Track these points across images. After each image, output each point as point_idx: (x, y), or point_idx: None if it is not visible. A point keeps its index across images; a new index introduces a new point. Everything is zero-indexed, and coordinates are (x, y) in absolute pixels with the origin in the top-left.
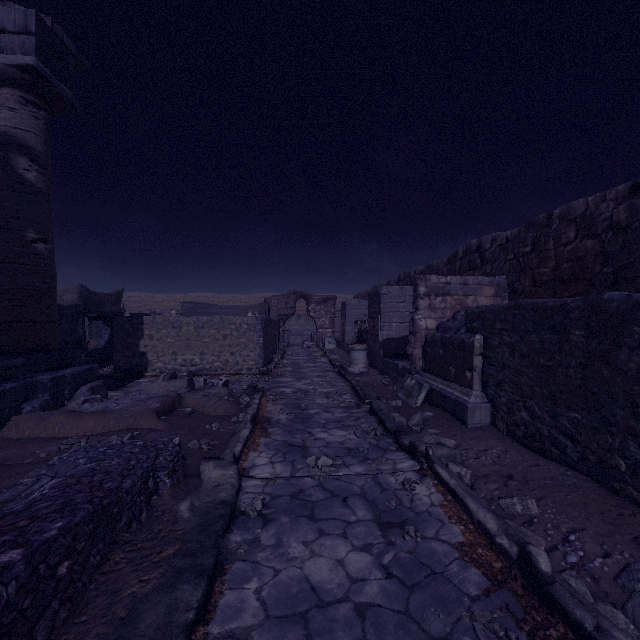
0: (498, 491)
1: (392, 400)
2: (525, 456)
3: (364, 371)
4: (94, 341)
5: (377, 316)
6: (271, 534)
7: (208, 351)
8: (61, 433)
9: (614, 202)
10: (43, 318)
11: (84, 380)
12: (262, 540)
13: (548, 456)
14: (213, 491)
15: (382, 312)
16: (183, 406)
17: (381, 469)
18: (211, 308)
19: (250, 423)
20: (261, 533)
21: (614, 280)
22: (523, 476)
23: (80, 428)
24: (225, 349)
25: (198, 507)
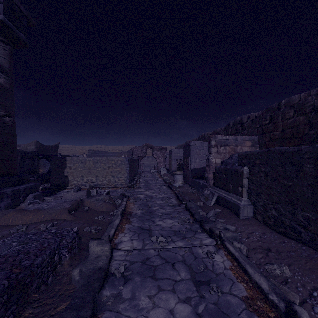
0: (263, 259)
1: (197, 202)
2: (275, 236)
3: (181, 185)
4: (42, 170)
5: (188, 157)
6: (128, 290)
7: (100, 175)
8: (13, 222)
9: (315, 96)
10: (8, 158)
11: (31, 191)
12: (123, 294)
13: (289, 236)
14: (95, 261)
15: (191, 155)
16: (84, 206)
17: (193, 244)
18: (103, 153)
19: (120, 215)
20: (122, 289)
21: (315, 137)
22: (277, 249)
23: (24, 219)
24: (109, 174)
25: (84, 272)
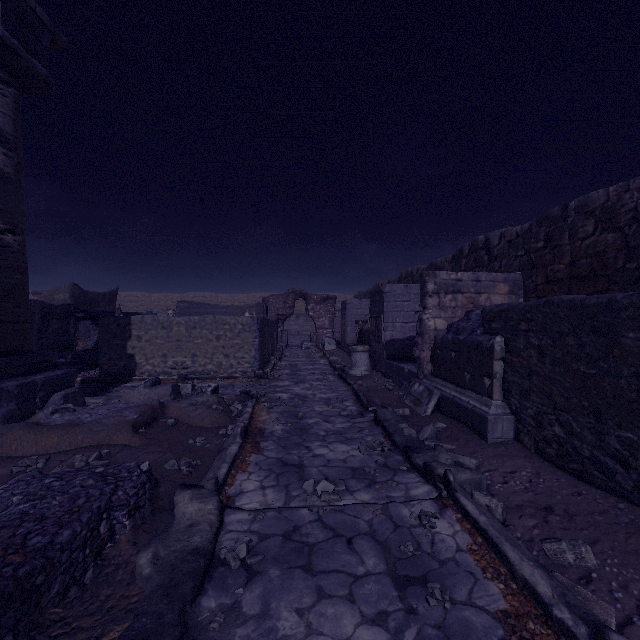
0: (538, 530)
1: (398, 408)
2: (562, 481)
3: (366, 374)
4: (82, 342)
5: (380, 316)
6: (256, 596)
7: (200, 353)
8: (19, 451)
9: (639, 192)
10: (11, 318)
11: (59, 386)
12: (244, 606)
13: (589, 481)
14: (185, 533)
15: (385, 311)
16: (166, 416)
17: (392, 497)
18: (207, 308)
19: (240, 437)
20: (243, 594)
21: (639, 276)
22: (565, 509)
23: (41, 445)
24: (218, 351)
25: (163, 558)
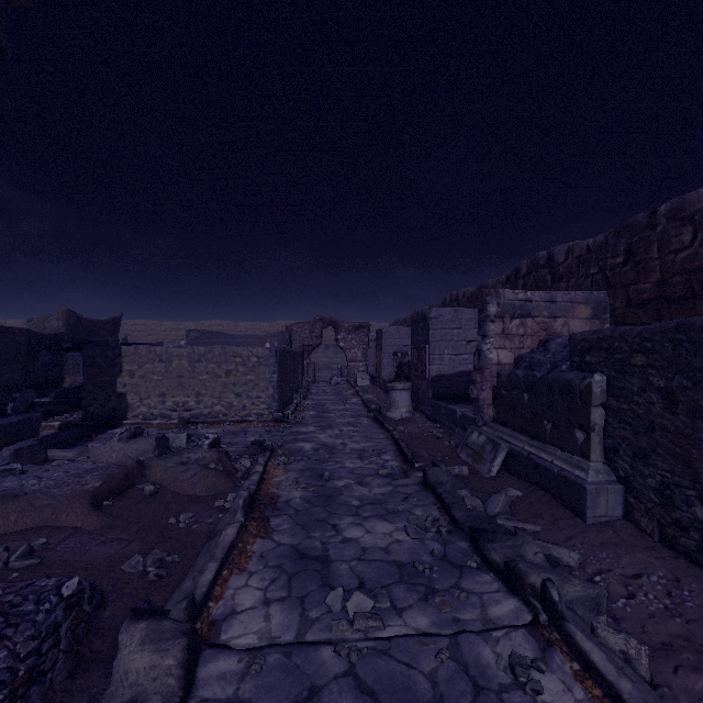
0: None
1: (452, 464)
2: None
3: (407, 417)
4: (70, 378)
5: (424, 346)
6: None
7: (206, 391)
8: None
9: None
10: None
11: (15, 437)
12: None
13: None
14: None
15: (431, 341)
16: (146, 480)
17: (461, 620)
18: (222, 337)
19: (242, 511)
20: None
21: None
22: None
23: None
24: (228, 389)
25: None
